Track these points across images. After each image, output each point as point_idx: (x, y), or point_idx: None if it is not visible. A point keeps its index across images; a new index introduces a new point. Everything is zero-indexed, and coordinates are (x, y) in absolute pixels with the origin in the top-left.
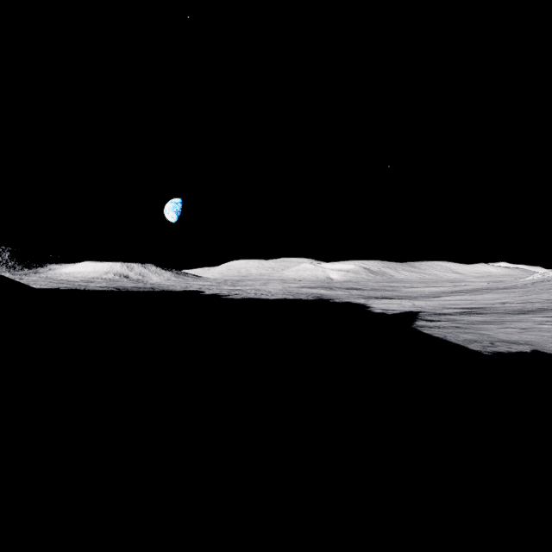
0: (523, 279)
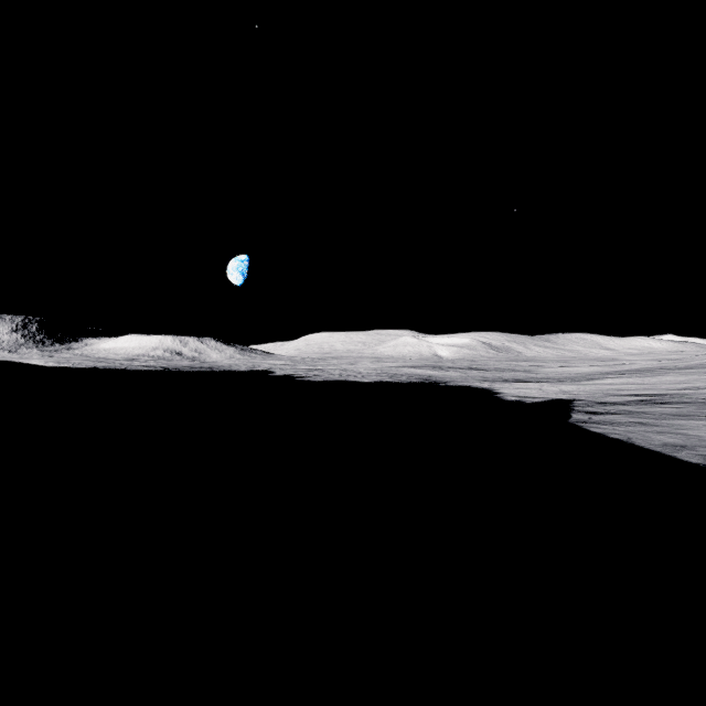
0: None
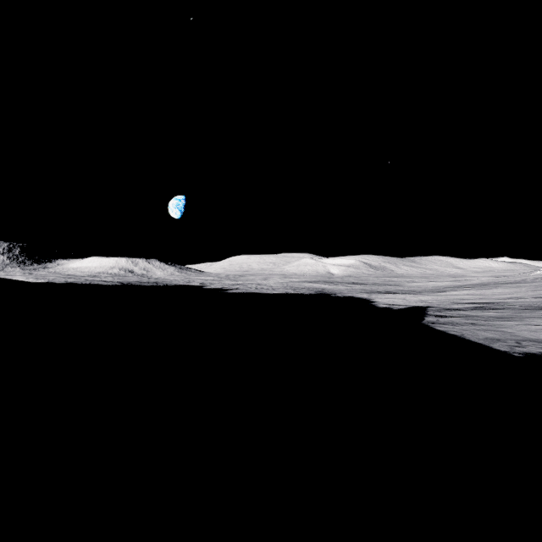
0: (531, 273)
